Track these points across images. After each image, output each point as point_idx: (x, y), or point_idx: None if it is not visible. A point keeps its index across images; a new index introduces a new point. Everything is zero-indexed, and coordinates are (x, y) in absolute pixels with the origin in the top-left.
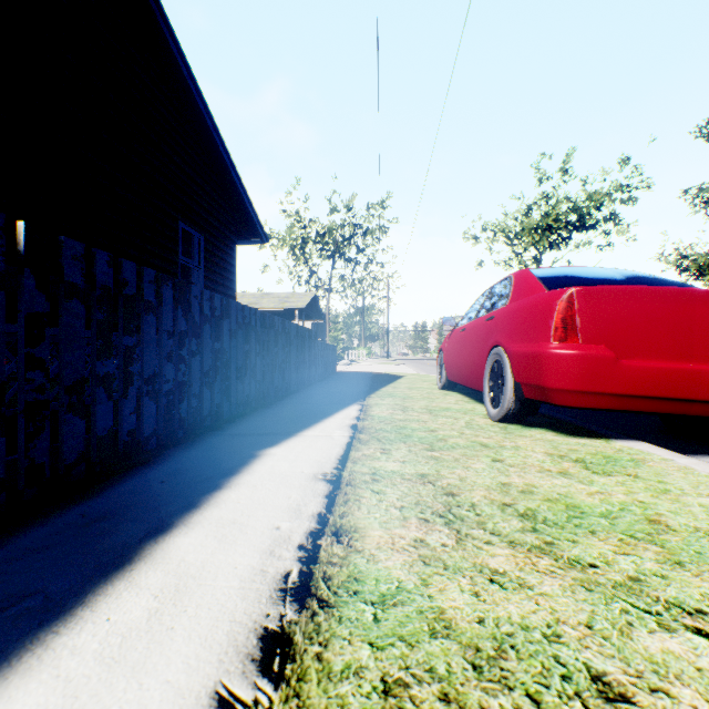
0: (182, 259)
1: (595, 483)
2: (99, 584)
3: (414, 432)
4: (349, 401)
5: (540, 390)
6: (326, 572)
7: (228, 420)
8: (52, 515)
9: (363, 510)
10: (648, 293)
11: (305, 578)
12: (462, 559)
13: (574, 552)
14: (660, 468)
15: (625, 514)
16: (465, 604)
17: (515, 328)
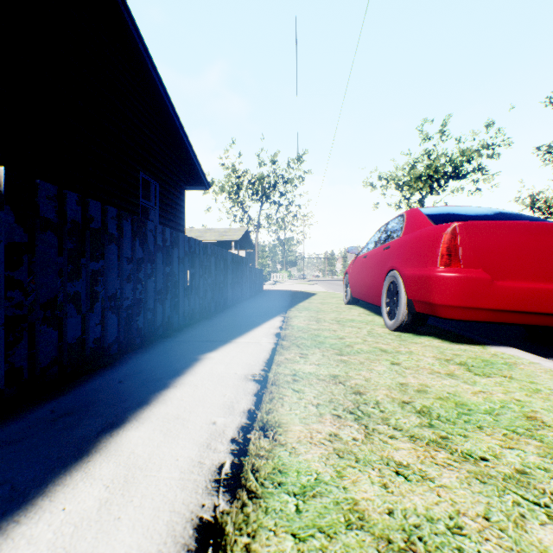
0: (142, 201)
1: (477, 383)
2: (59, 475)
3: (326, 339)
4: (274, 314)
5: (428, 306)
6: (254, 464)
7: (177, 329)
8: (27, 411)
9: (286, 407)
10: (518, 226)
11: (236, 470)
12: (371, 453)
13: (466, 446)
14: (530, 370)
15: (506, 411)
16: (376, 495)
17: (408, 255)
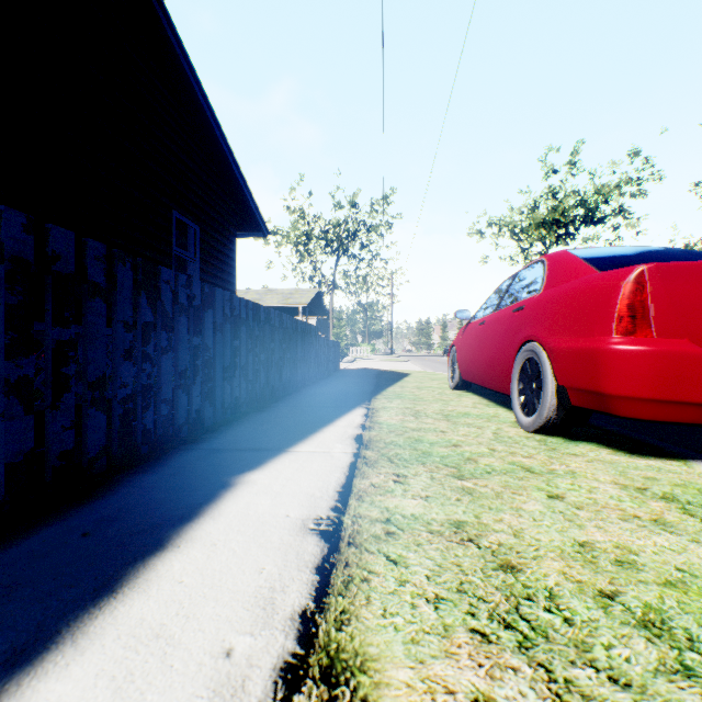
0: (176, 250)
1: None
2: None
3: (433, 448)
4: (353, 403)
5: (596, 397)
6: None
7: (210, 428)
8: None
9: (375, 605)
10: None
11: None
12: None
13: None
14: None
15: None
16: None
17: (557, 319)
